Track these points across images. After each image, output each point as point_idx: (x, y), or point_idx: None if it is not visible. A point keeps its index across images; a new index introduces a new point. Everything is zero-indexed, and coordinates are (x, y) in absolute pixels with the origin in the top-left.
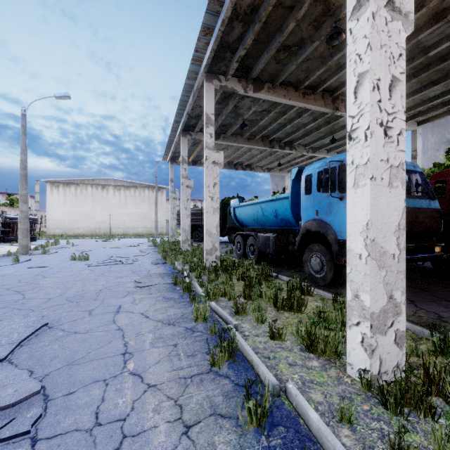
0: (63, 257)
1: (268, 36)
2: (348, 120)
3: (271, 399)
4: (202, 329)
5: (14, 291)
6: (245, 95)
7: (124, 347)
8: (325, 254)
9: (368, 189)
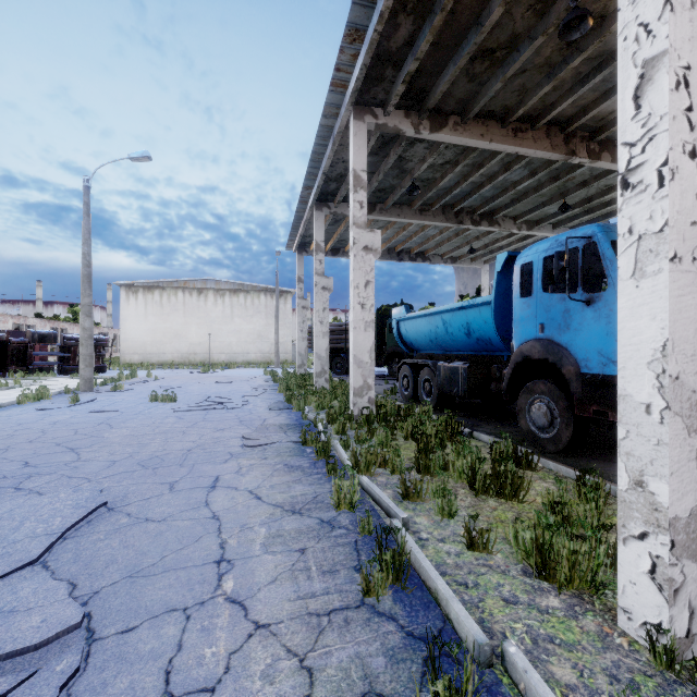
0: (141, 397)
1: (455, 36)
2: (621, 152)
3: (476, 671)
4: (347, 523)
5: (66, 448)
6: (415, 139)
7: (219, 550)
8: (558, 398)
9: (665, 279)
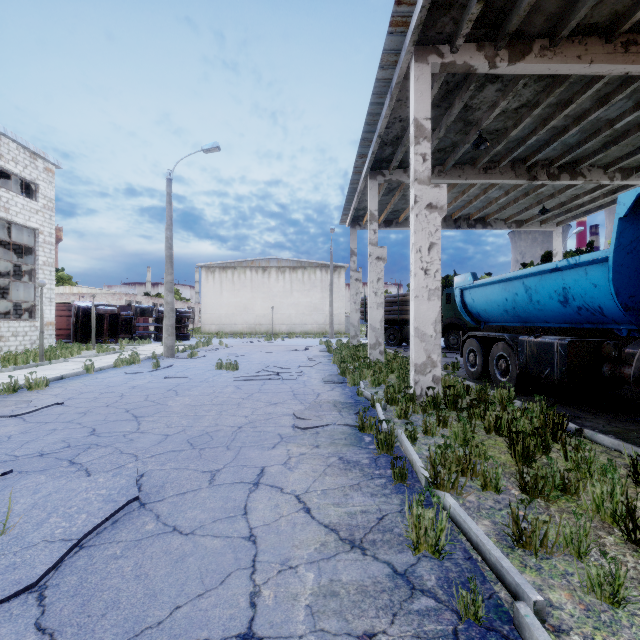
0: (210, 364)
1: None
2: None
3: None
4: (433, 584)
5: (132, 415)
6: (486, 80)
7: (248, 610)
8: None
9: None
